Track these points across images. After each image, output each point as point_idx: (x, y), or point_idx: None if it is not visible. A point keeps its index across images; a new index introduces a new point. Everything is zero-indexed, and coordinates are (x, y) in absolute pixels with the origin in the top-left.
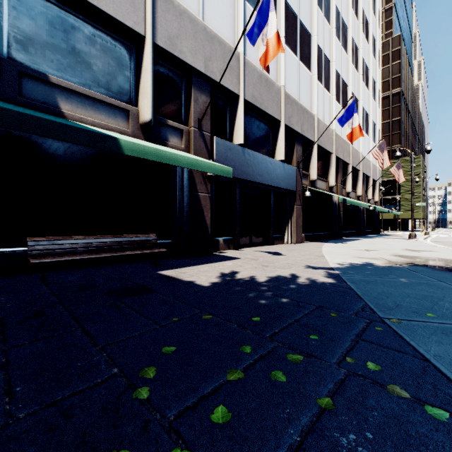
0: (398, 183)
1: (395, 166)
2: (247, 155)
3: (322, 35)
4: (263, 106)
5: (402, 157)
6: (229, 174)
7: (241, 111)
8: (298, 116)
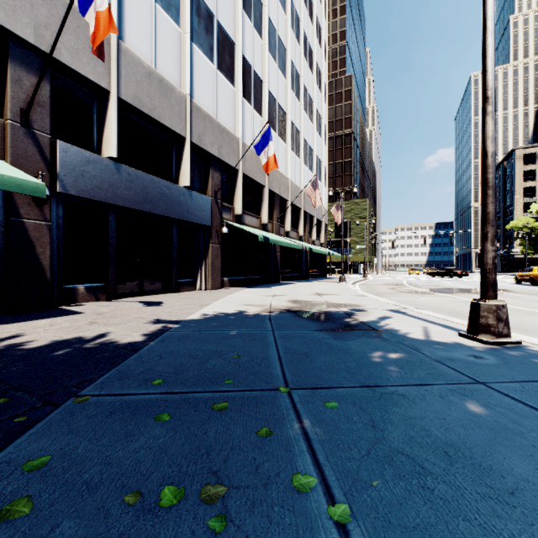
0: (337, 224)
1: (334, 206)
2: (125, 173)
3: (251, 48)
4: (155, 113)
5: (353, 200)
6: (38, 191)
7: (113, 114)
8: (214, 135)
